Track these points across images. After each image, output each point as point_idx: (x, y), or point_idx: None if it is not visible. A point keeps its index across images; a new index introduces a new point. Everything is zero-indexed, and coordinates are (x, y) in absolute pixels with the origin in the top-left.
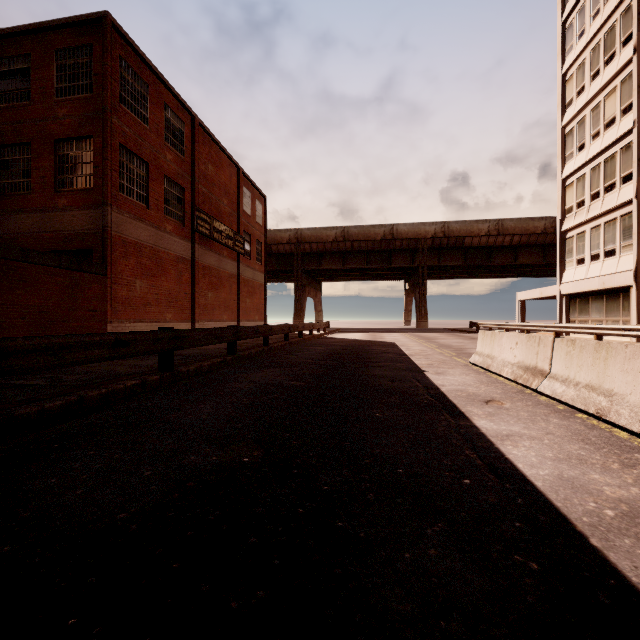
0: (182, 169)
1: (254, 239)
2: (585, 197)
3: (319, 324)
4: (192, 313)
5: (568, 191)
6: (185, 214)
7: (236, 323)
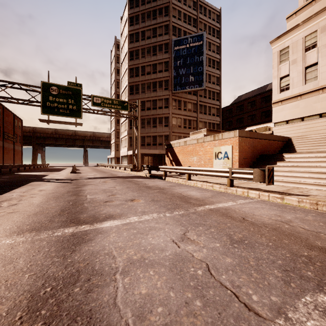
0: (1, 122)
1: (18, 135)
2: (113, 138)
3: (46, 164)
4: (3, 161)
5: (111, 135)
6: (1, 134)
7: (13, 164)
